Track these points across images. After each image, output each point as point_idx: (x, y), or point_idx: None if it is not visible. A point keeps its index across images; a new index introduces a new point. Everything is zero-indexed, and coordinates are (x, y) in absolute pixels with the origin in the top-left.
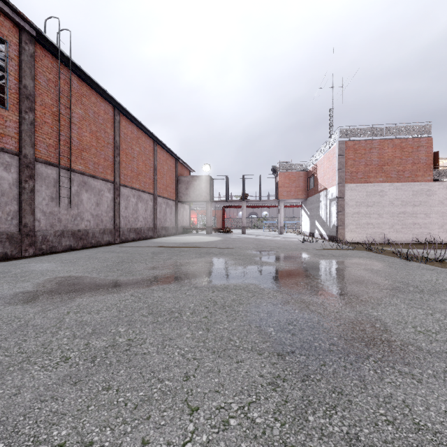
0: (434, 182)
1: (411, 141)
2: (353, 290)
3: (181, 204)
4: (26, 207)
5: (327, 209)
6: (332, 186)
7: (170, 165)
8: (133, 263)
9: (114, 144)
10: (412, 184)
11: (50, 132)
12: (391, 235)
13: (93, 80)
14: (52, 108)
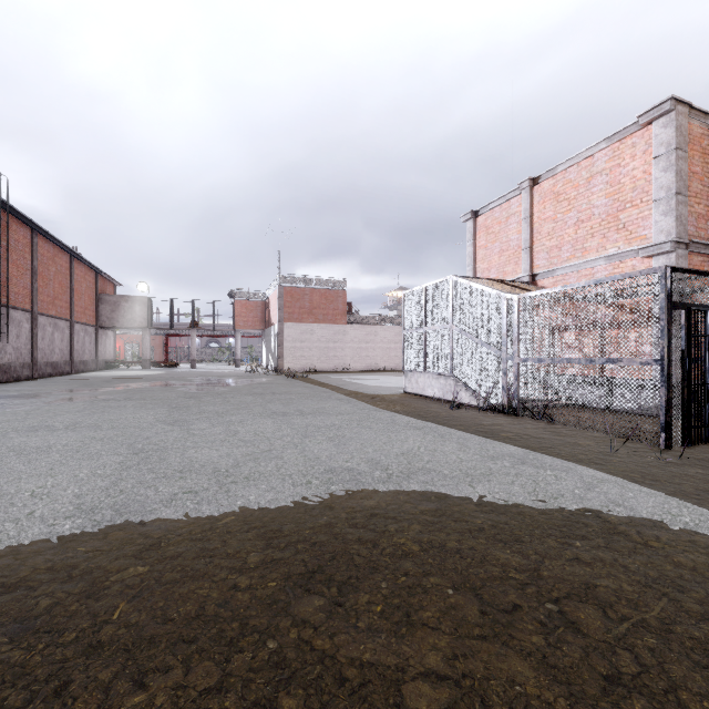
0: (348, 325)
1: (332, 292)
2: (231, 385)
3: (104, 331)
4: None
5: (274, 343)
6: (276, 323)
7: (89, 282)
8: (99, 385)
9: (33, 270)
10: (333, 326)
11: None
12: (319, 365)
13: (22, 213)
14: None
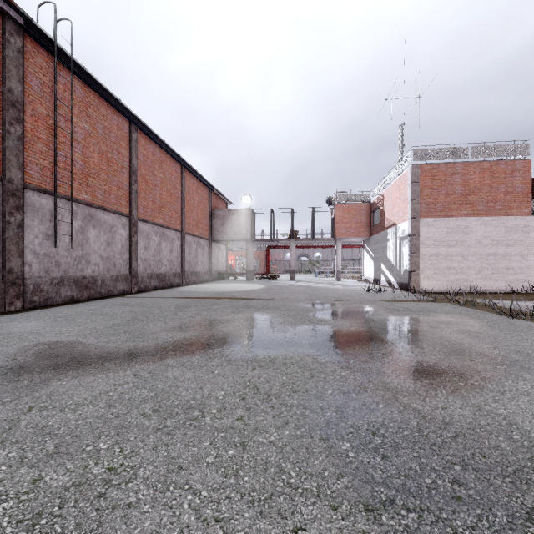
0: (532, 216)
1: (503, 164)
2: (454, 366)
3: (216, 244)
4: (12, 247)
5: (396, 250)
6: (403, 221)
7: (201, 196)
8: (148, 322)
9: (131, 169)
10: (505, 219)
11: (45, 151)
12: (478, 282)
13: (103, 86)
14: (48, 120)
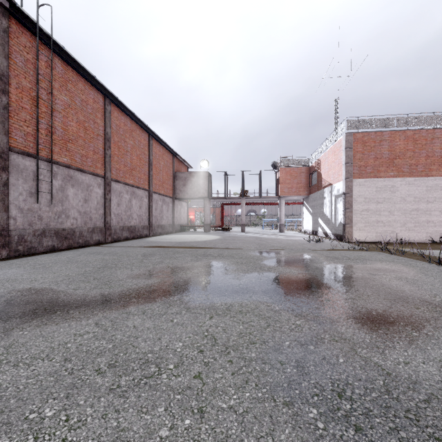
0: None
1: (424, 132)
2: (402, 314)
3: (179, 202)
4: None
5: (332, 206)
6: (338, 182)
7: (166, 161)
8: (117, 269)
9: (105, 136)
10: (426, 179)
11: (29, 119)
12: (403, 233)
13: (80, 64)
14: (31, 92)
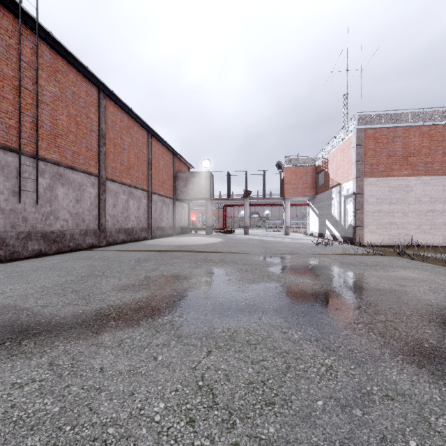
0: None
1: (441, 128)
2: None
3: (180, 203)
4: None
5: (341, 207)
6: (347, 181)
7: (166, 160)
8: (103, 278)
9: (99, 132)
10: (442, 178)
11: (11, 110)
12: (418, 236)
13: (70, 52)
14: (14, 81)
